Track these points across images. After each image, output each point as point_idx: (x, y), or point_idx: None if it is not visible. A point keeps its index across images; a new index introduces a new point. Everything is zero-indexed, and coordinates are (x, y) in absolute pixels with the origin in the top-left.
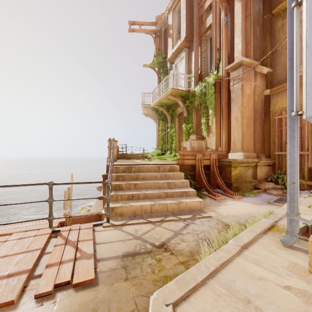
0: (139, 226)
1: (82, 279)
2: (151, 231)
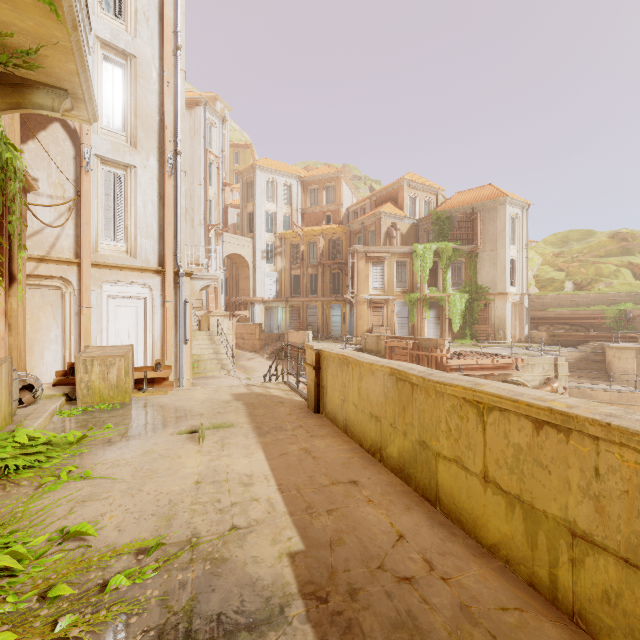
0: None
1: None
2: None
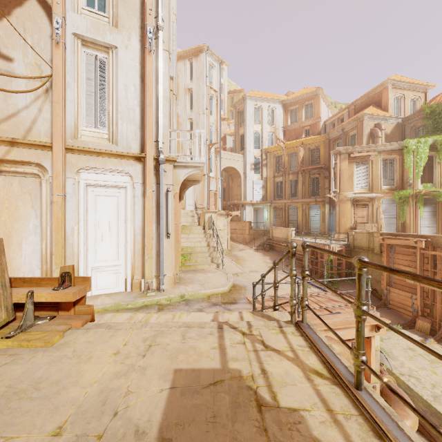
0: None
1: (250, 296)
2: None
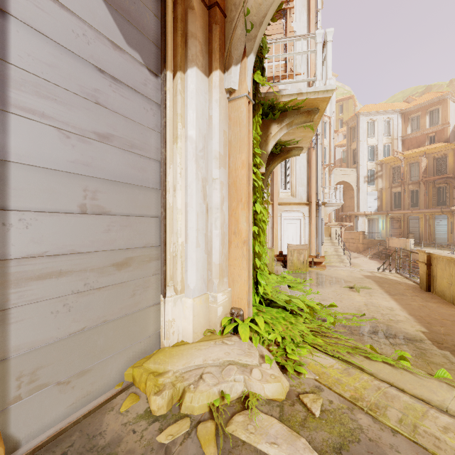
0: None
1: None
2: None
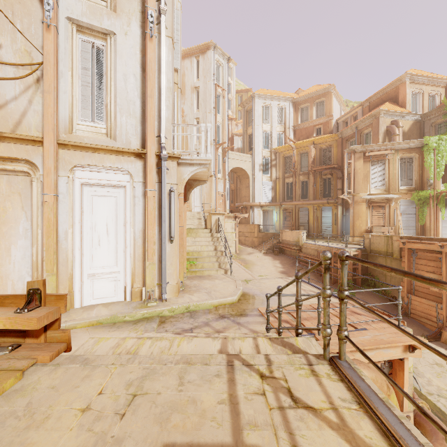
0: (236, 332)
1: (262, 308)
2: (227, 327)
